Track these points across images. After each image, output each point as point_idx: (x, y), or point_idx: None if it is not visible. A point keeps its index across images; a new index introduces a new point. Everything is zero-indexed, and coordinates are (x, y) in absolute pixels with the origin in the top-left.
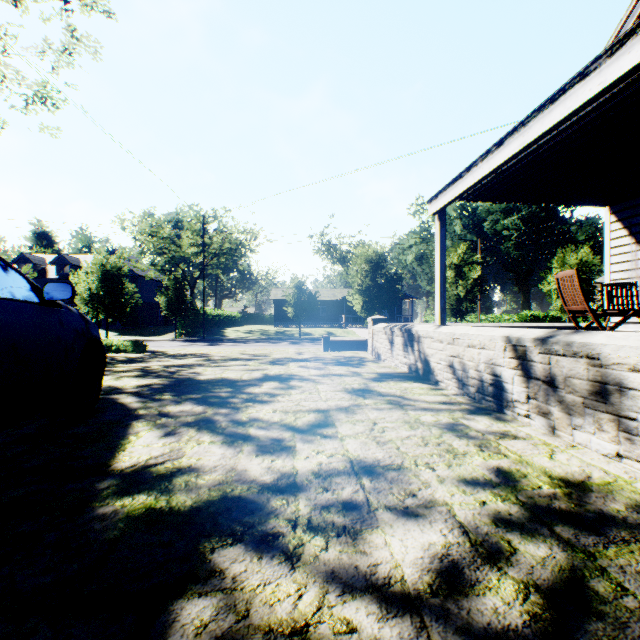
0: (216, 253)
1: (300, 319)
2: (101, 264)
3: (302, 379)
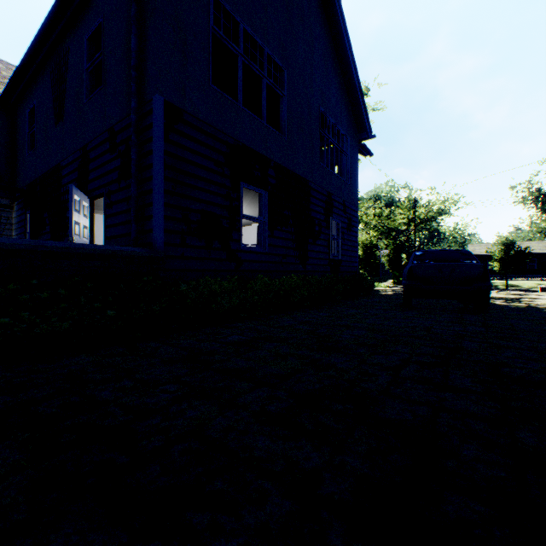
0: (420, 222)
1: (506, 272)
2: (361, 241)
3: (541, 299)
